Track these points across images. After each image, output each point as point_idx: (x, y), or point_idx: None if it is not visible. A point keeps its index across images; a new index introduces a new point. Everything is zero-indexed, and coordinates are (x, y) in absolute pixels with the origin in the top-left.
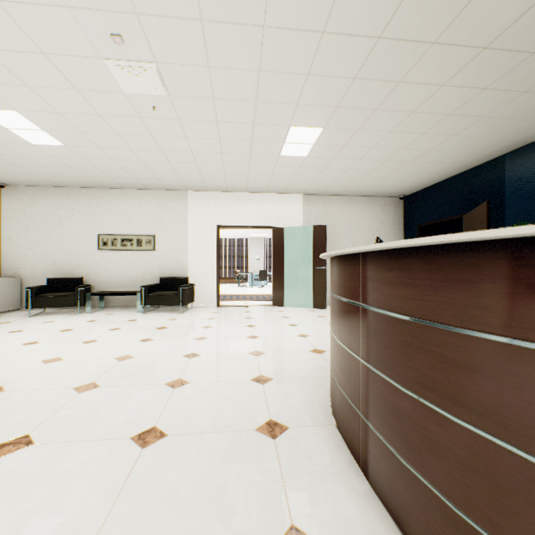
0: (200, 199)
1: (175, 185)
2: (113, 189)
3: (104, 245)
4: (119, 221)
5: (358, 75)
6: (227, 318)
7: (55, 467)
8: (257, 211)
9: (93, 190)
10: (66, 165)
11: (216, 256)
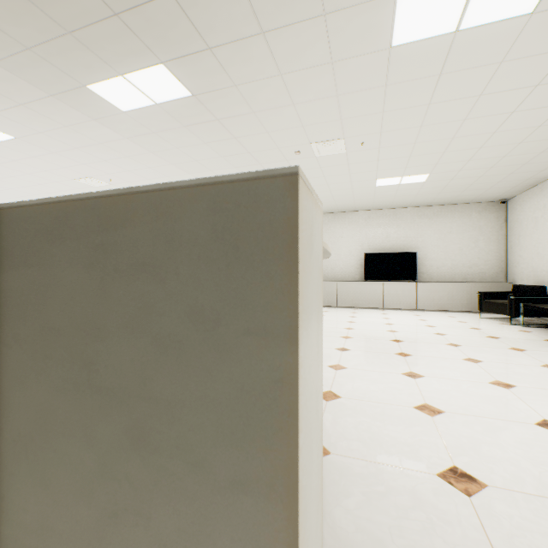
0: None
1: None
2: None
3: None
4: None
5: (257, 33)
6: None
7: None
8: None
9: None
10: (472, 177)
11: None
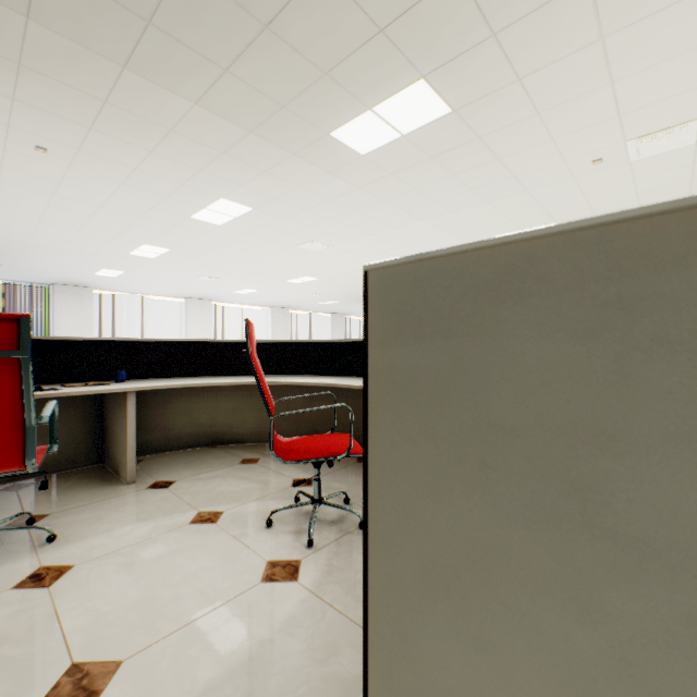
0: None
1: None
2: None
3: None
4: None
5: None
6: None
7: None
8: None
9: None
10: None
11: None
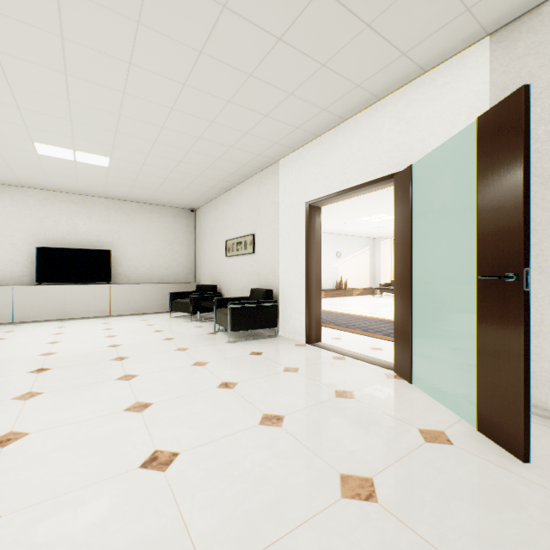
0: (289, 167)
1: (250, 158)
2: (232, 189)
3: (228, 251)
4: (235, 223)
5: None
6: (205, 372)
7: None
8: (366, 149)
9: (224, 195)
10: (159, 177)
11: (305, 255)
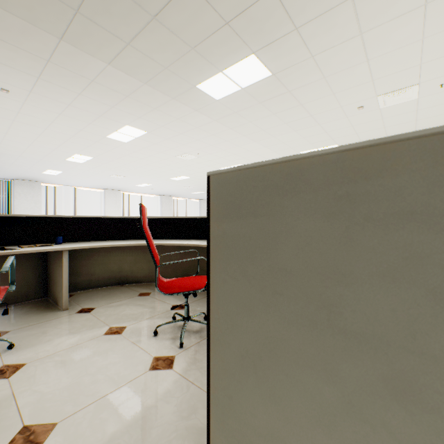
0: None
1: None
2: None
3: None
4: None
5: None
6: None
7: None
8: None
9: None
10: None
11: None
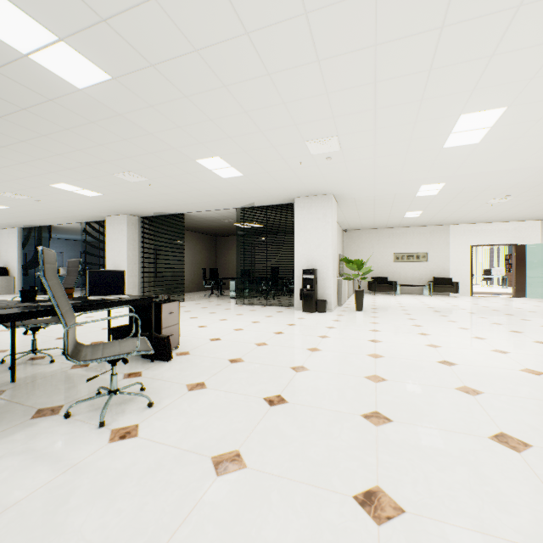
0: (457, 229)
1: (446, 223)
2: (401, 228)
3: (396, 259)
4: (405, 245)
5: None
6: (497, 300)
7: (532, 317)
8: (501, 234)
9: (390, 229)
10: (400, 222)
11: (469, 264)
